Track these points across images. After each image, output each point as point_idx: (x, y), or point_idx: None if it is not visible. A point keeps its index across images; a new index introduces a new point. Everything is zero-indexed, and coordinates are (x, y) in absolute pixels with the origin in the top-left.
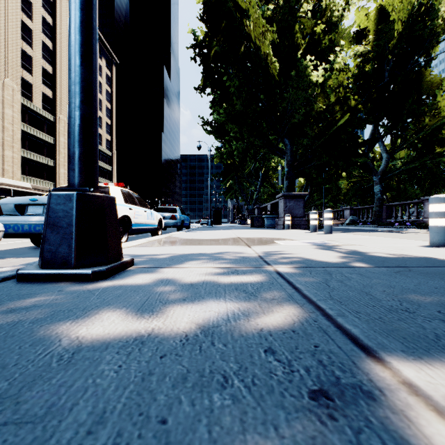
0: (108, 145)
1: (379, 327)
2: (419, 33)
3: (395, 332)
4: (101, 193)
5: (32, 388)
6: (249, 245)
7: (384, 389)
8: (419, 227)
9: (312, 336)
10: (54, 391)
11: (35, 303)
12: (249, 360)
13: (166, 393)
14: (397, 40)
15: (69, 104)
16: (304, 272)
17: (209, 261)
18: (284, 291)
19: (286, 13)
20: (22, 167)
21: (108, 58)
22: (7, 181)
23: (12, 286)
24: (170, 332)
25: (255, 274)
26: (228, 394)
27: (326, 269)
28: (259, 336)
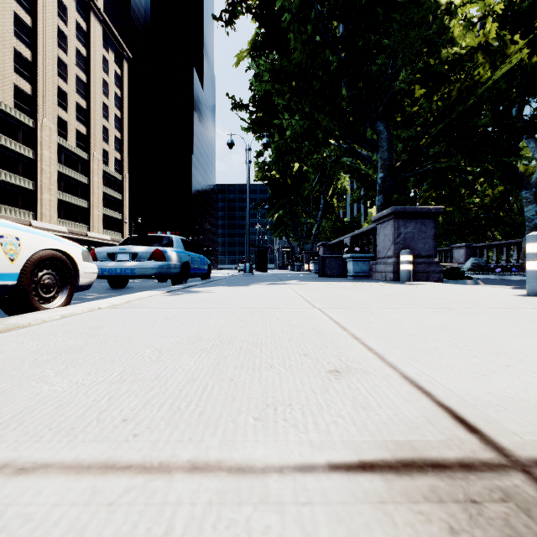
0: (116, 166)
1: None
2: None
3: None
4: None
5: None
6: None
7: None
8: None
9: None
10: None
11: None
12: None
13: None
14: None
15: None
16: None
17: None
18: None
19: None
20: None
21: (117, 51)
22: None
23: None
24: None
25: None
26: None
27: None
28: None
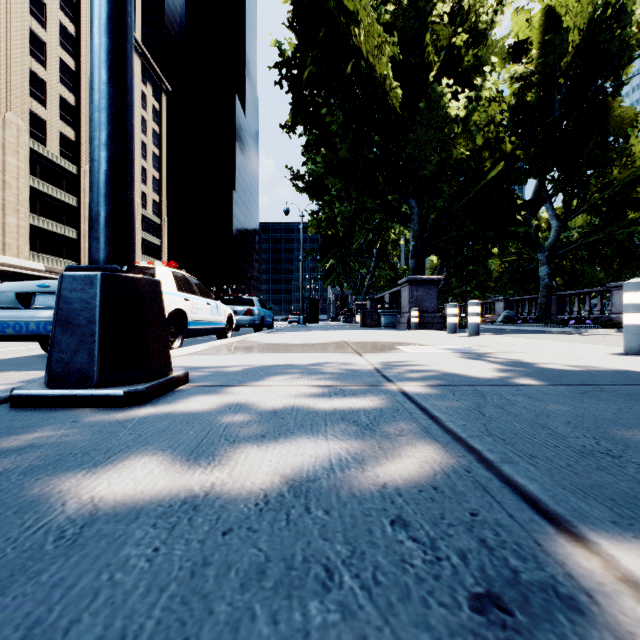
0: (155, 209)
1: (570, 482)
2: (604, 46)
3: (597, 490)
4: (139, 274)
5: (6, 590)
6: (359, 352)
7: (595, 593)
8: (605, 327)
9: (465, 497)
10: (42, 597)
11: (33, 442)
12: (366, 539)
13: (230, 599)
14: (572, 57)
15: (90, 141)
16: (443, 392)
17: (301, 377)
18: (415, 423)
19: (412, 17)
20: (31, 241)
21: (156, 84)
22: (9, 260)
23: (2, 415)
24: (239, 490)
25: (370, 396)
26: (334, 602)
27: (476, 388)
28: (380, 497)
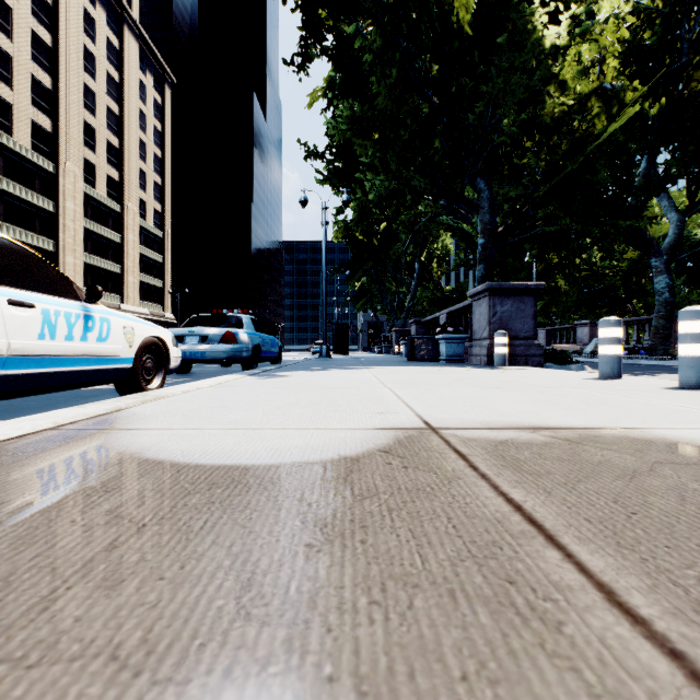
0: (156, 220)
1: None
2: None
3: None
4: None
5: None
6: None
7: None
8: None
9: None
10: None
11: None
12: None
13: None
14: None
15: None
16: None
17: None
18: None
19: None
20: None
21: (157, 73)
22: None
23: None
24: None
25: None
26: None
27: None
28: None
